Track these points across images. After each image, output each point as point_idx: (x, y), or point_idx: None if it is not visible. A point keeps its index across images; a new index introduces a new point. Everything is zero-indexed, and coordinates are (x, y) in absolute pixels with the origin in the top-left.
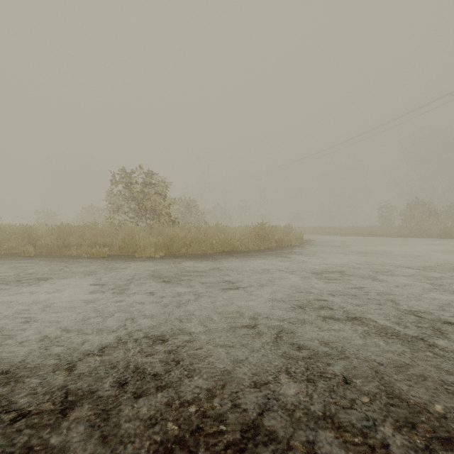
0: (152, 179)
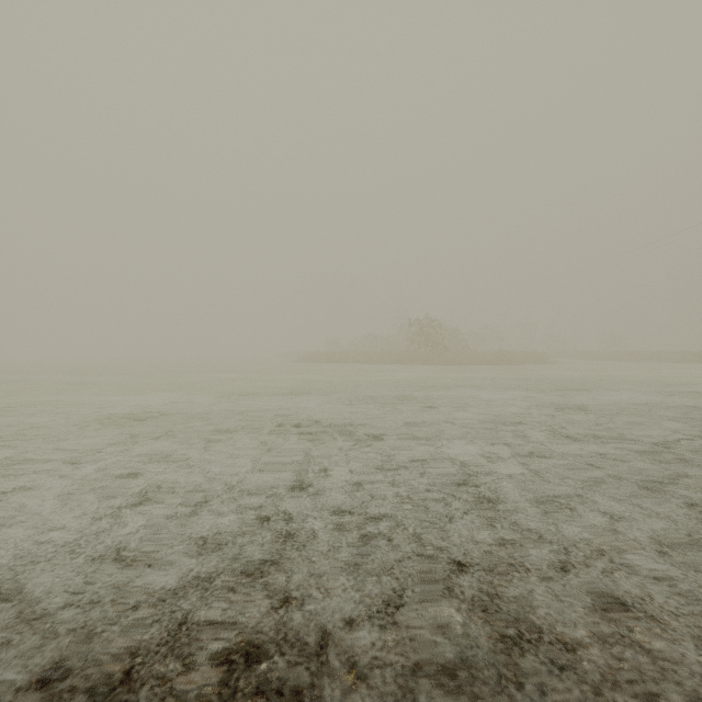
0: (432, 322)
